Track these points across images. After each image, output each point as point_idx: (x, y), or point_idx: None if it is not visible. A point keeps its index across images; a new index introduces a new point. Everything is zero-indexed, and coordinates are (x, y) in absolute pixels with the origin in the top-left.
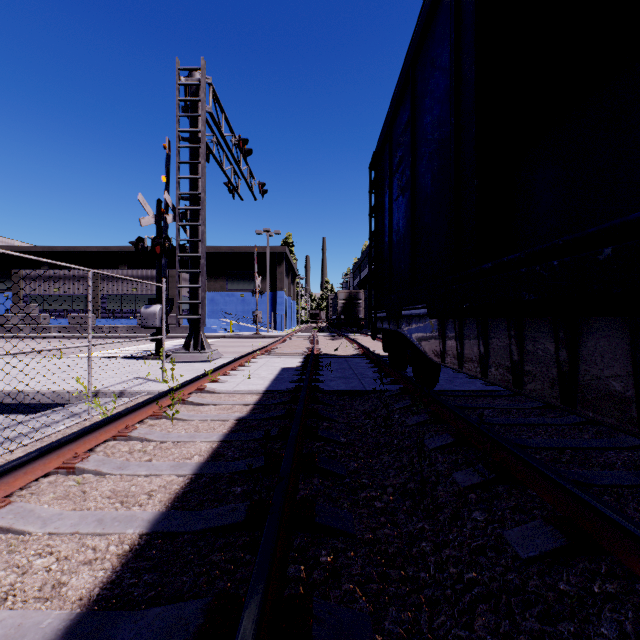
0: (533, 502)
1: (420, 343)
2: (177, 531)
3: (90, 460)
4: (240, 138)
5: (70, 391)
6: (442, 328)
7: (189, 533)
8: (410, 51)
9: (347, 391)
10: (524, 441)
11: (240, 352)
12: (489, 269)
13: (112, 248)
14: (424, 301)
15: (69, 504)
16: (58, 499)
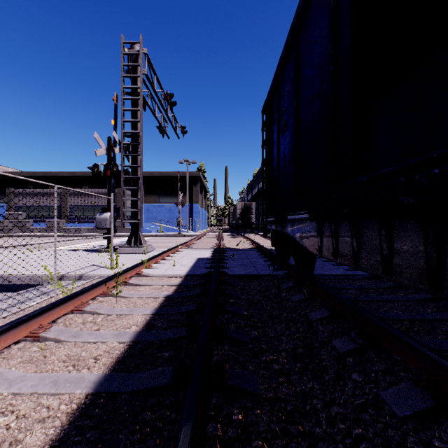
0: (399, 365)
1: (301, 240)
2: (116, 391)
3: (51, 330)
4: (167, 93)
5: (43, 275)
6: (320, 228)
7: (126, 393)
8: (294, 22)
9: (246, 275)
10: (383, 314)
11: (167, 246)
12: (364, 181)
13: (77, 173)
14: (306, 208)
15: (32, 367)
16: (24, 363)
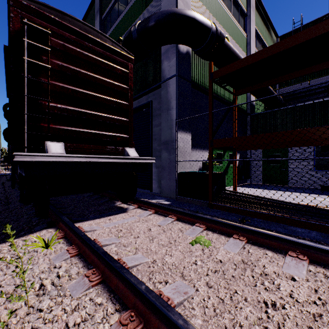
0: None
1: None
2: None
3: None
4: None
5: None
6: None
7: None
8: None
9: (3, 175)
10: None
11: None
12: None
13: None
14: None
15: None
16: None
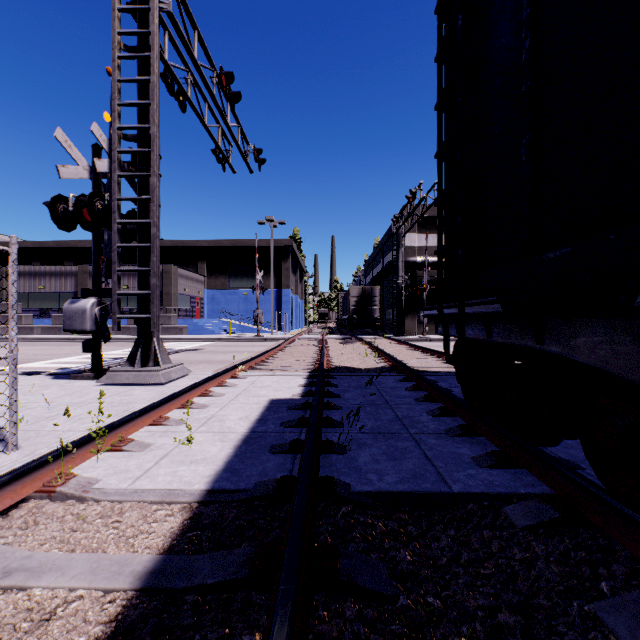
0: None
1: None
2: None
3: None
4: (222, 71)
5: None
6: None
7: None
8: None
9: (405, 495)
10: None
11: (228, 361)
12: None
13: None
14: None
15: None
16: None
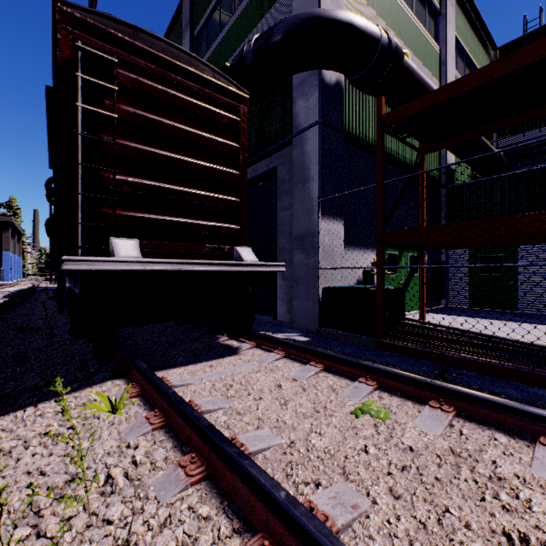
0: None
1: None
2: (13, 294)
3: None
4: None
5: None
6: None
7: (15, 294)
8: None
9: (43, 290)
10: None
11: None
12: None
13: None
14: None
15: None
16: None
